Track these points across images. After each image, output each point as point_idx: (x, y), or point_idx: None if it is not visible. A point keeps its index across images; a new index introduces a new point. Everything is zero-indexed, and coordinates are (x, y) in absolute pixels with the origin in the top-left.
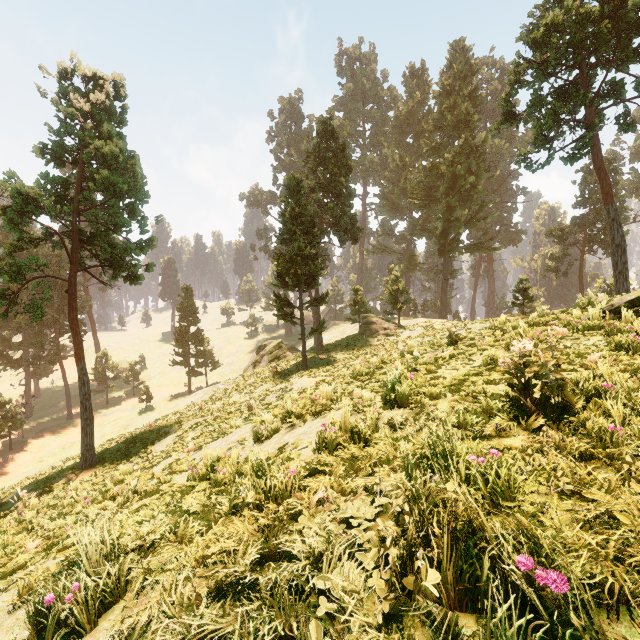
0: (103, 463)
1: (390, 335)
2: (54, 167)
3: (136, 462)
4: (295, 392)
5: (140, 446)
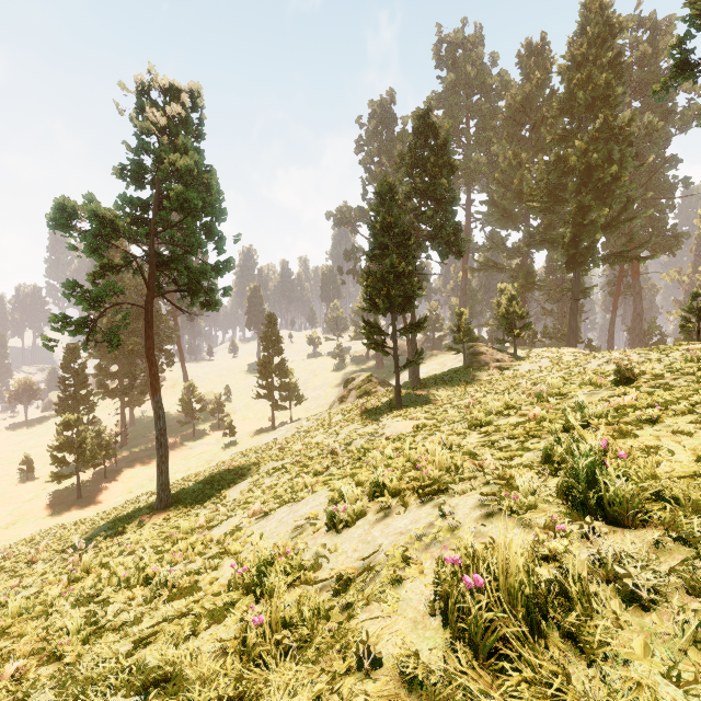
0: (178, 505)
1: (504, 368)
2: (135, 190)
3: (209, 508)
4: (387, 438)
5: (216, 488)
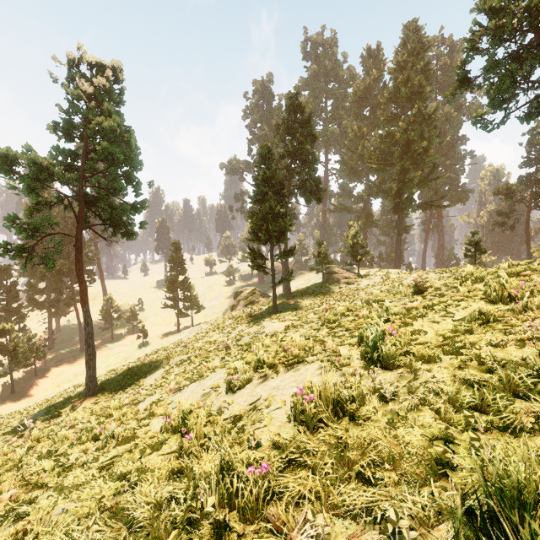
0: (103, 392)
1: (350, 283)
2: (65, 142)
3: (130, 393)
4: (267, 335)
5: (134, 378)
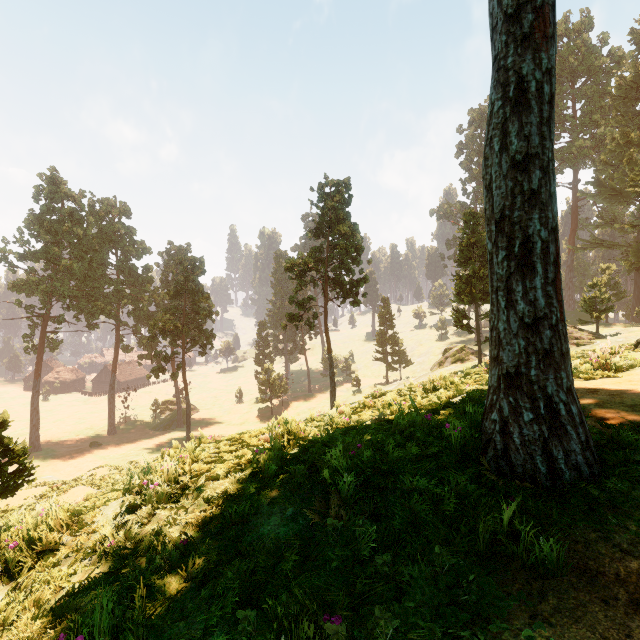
0: None
1: (581, 345)
2: (314, 239)
3: None
4: None
5: None
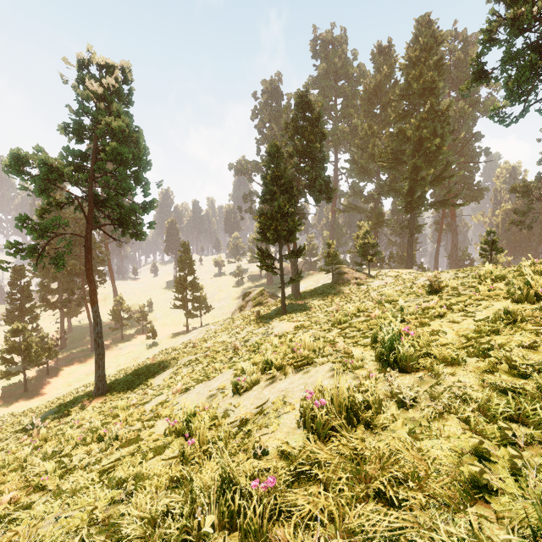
0: (112, 392)
1: (361, 284)
2: (75, 143)
3: (138, 393)
4: (275, 335)
5: (143, 378)
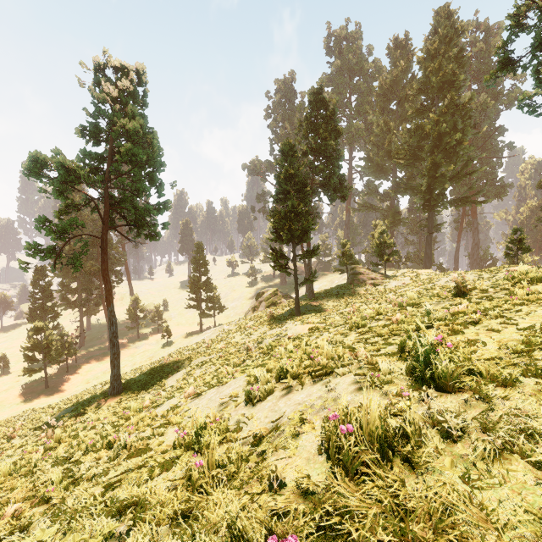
0: (127, 391)
1: (377, 285)
2: (92, 146)
3: (152, 393)
4: (289, 338)
5: (157, 378)
